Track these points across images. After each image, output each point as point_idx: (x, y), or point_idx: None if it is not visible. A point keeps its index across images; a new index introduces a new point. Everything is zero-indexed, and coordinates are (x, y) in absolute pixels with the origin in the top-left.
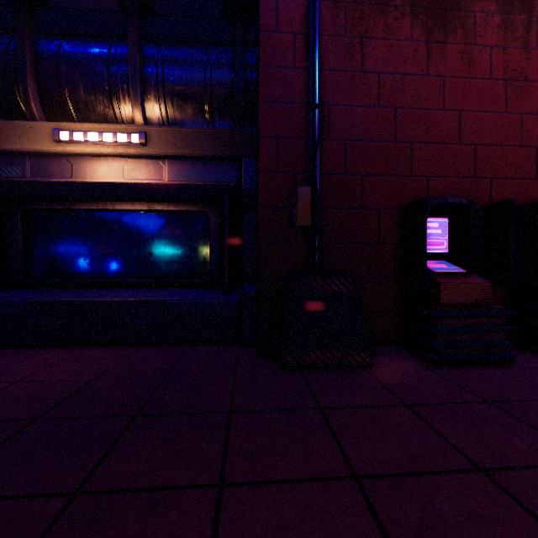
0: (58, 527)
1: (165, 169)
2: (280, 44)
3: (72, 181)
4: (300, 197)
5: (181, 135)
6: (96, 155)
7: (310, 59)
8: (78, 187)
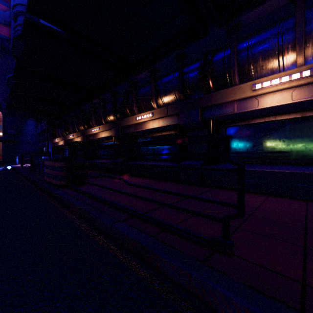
0: None
1: None
2: None
3: (258, 109)
4: None
5: None
6: (273, 92)
7: None
8: (259, 111)
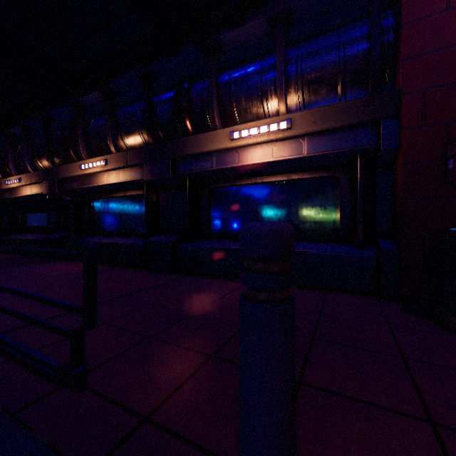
0: (300, 401)
1: (304, 145)
2: None
3: (239, 166)
4: None
5: (319, 114)
6: (254, 144)
7: None
8: (242, 169)
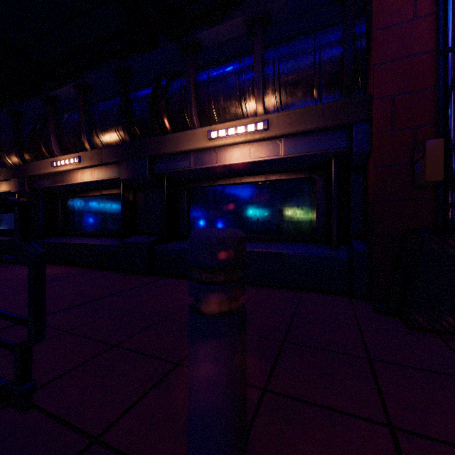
0: (263, 410)
1: (281, 146)
2: (396, 1)
3: (217, 166)
4: (428, 152)
5: (295, 116)
6: (232, 145)
7: (440, 1)
8: (220, 169)
